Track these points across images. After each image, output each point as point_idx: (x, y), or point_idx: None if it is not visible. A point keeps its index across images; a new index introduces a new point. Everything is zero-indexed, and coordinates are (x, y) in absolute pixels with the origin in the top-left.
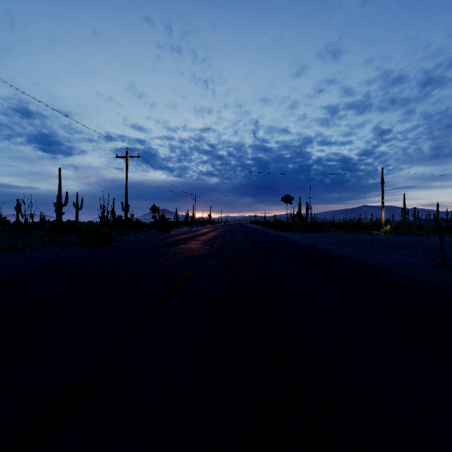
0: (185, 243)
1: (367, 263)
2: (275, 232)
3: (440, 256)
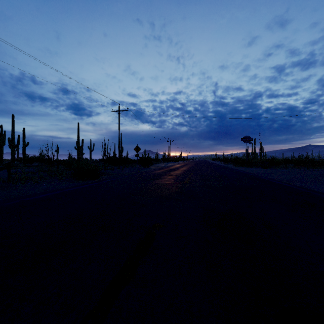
0: (159, 178)
1: None
2: (236, 167)
3: None
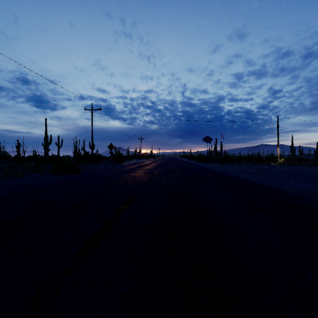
0: (132, 172)
1: (278, 189)
2: (199, 163)
3: None
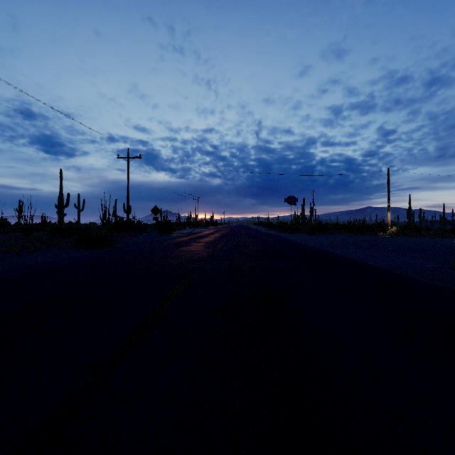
0: (187, 245)
1: (378, 267)
2: (279, 233)
3: (454, 260)
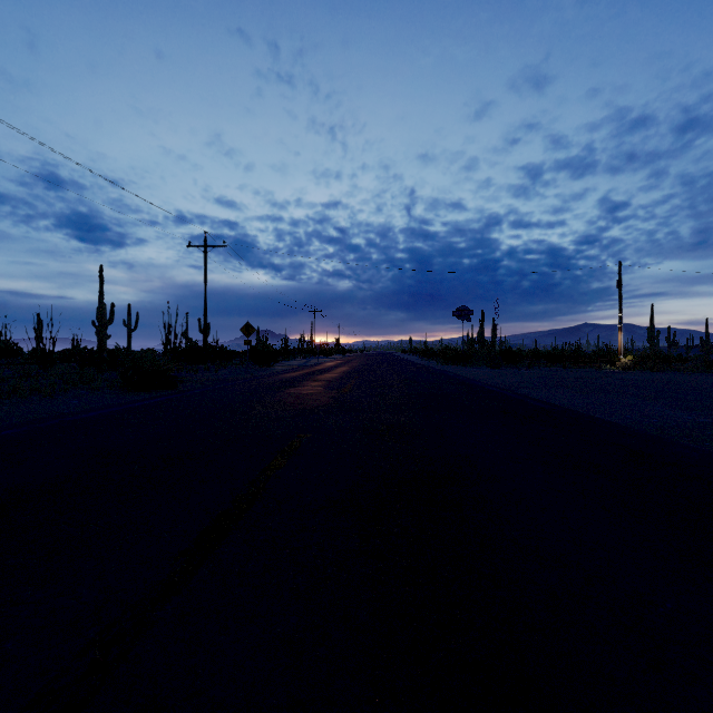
0: (296, 385)
1: (614, 424)
2: (444, 366)
3: None
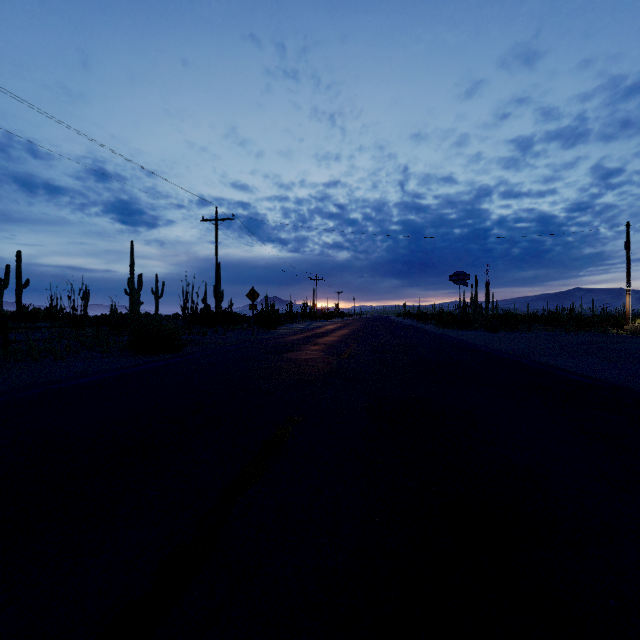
0: (296, 349)
1: None
2: (440, 329)
3: None
